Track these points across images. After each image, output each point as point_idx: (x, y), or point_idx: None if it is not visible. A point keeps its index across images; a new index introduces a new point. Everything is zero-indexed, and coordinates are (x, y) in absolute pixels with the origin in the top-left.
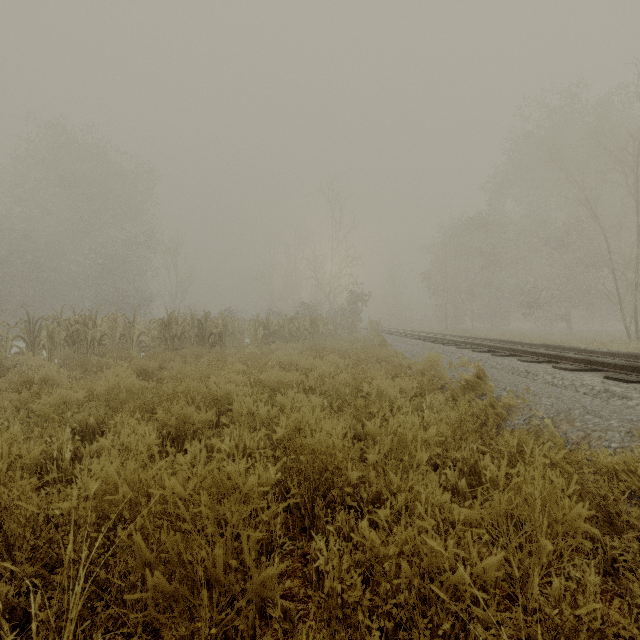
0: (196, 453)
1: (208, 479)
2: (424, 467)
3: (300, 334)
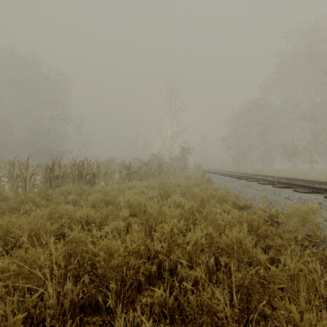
0: None
1: None
2: None
3: (151, 173)
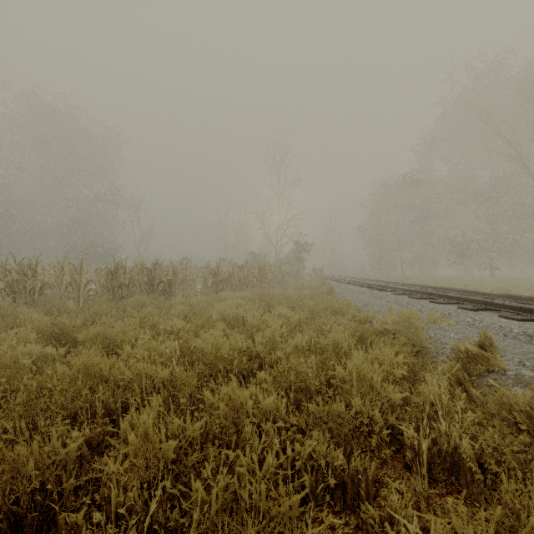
0: None
1: None
2: None
3: (249, 281)
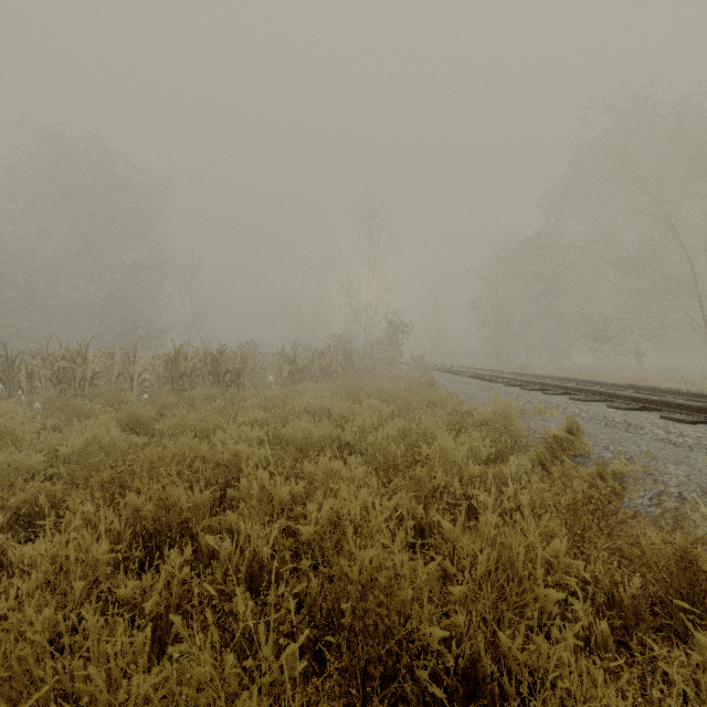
0: (174, 571)
1: (154, 701)
2: (574, 640)
3: (332, 371)
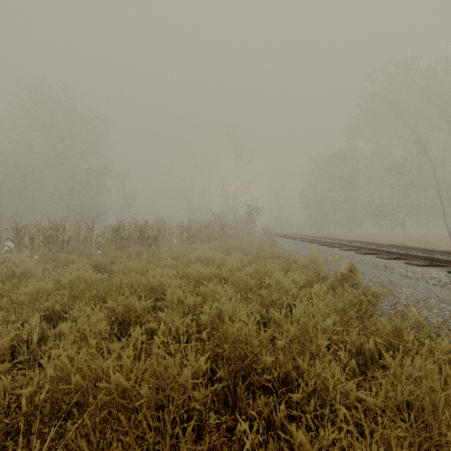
0: (138, 337)
1: (148, 372)
2: (329, 356)
3: (213, 236)
